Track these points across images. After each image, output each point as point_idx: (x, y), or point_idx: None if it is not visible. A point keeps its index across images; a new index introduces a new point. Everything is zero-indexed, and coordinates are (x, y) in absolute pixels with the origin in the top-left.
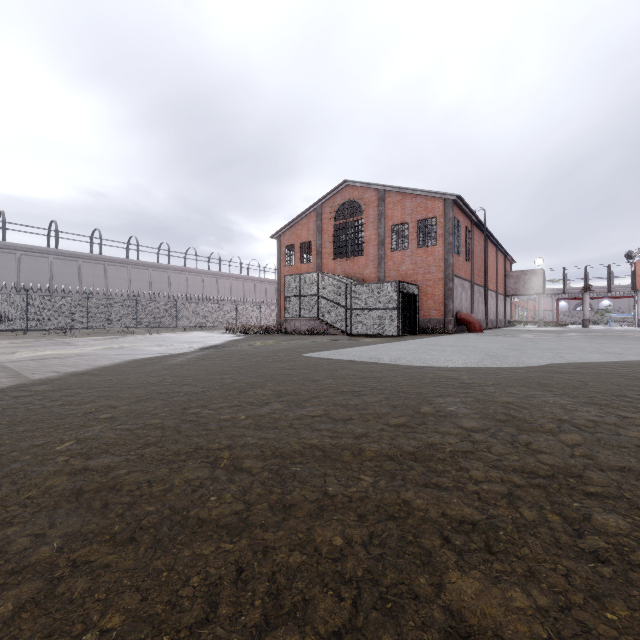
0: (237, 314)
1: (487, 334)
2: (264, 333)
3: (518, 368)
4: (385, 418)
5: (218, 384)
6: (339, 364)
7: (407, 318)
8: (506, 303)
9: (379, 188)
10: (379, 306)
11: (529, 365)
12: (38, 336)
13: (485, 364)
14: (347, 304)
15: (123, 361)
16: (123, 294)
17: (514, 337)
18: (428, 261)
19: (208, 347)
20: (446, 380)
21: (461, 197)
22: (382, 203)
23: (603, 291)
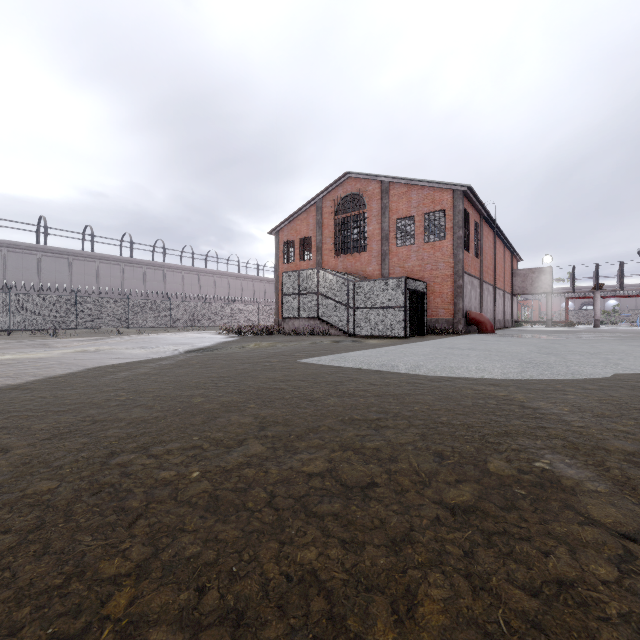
0: (234, 314)
1: (500, 335)
2: (260, 334)
3: (581, 382)
4: (433, 486)
5: (182, 405)
6: (344, 374)
7: (414, 318)
8: (513, 302)
9: (383, 180)
10: (384, 304)
11: (591, 377)
12: (21, 337)
13: (532, 375)
14: (349, 302)
15: (82, 369)
16: (116, 293)
17: (533, 338)
18: (436, 257)
19: (195, 350)
20: (496, 402)
21: (472, 188)
22: (386, 196)
23: (615, 290)
